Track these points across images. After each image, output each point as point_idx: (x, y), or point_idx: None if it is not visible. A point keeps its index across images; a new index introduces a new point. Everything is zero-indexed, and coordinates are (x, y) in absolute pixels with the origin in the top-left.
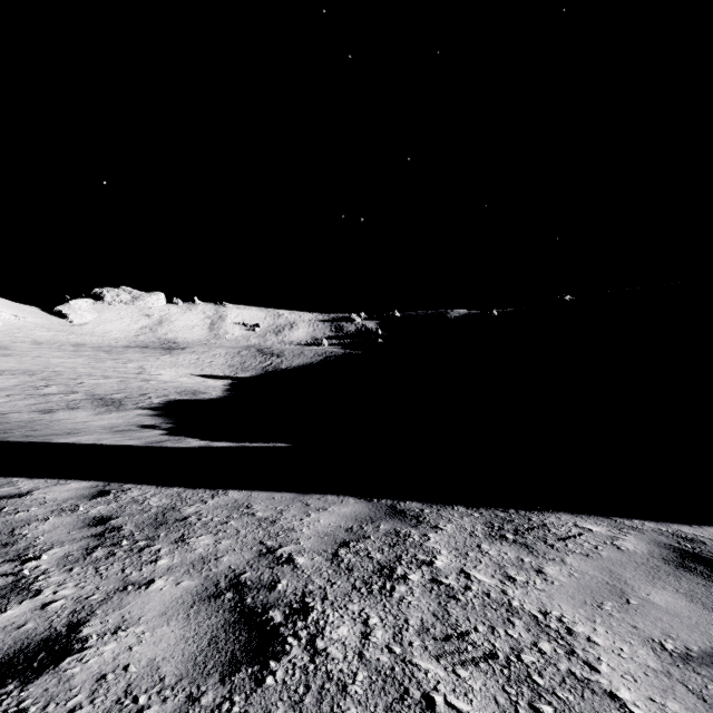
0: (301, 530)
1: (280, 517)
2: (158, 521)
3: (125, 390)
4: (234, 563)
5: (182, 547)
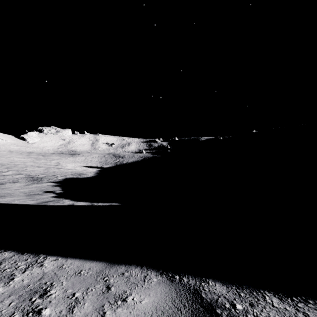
0: None
1: None
2: None
3: (46, 173)
4: None
5: None
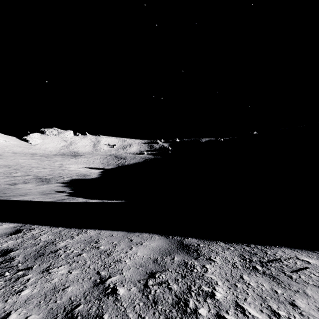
0: (125, 261)
1: (113, 250)
2: (39, 253)
3: (52, 174)
4: (74, 293)
5: (44, 277)
